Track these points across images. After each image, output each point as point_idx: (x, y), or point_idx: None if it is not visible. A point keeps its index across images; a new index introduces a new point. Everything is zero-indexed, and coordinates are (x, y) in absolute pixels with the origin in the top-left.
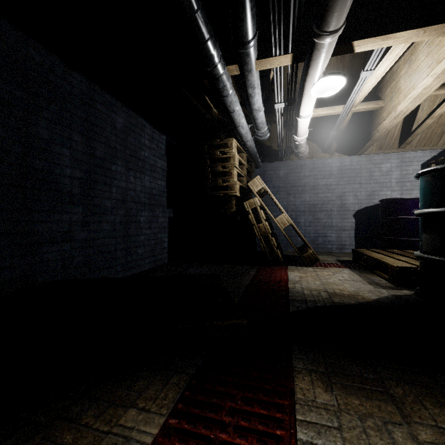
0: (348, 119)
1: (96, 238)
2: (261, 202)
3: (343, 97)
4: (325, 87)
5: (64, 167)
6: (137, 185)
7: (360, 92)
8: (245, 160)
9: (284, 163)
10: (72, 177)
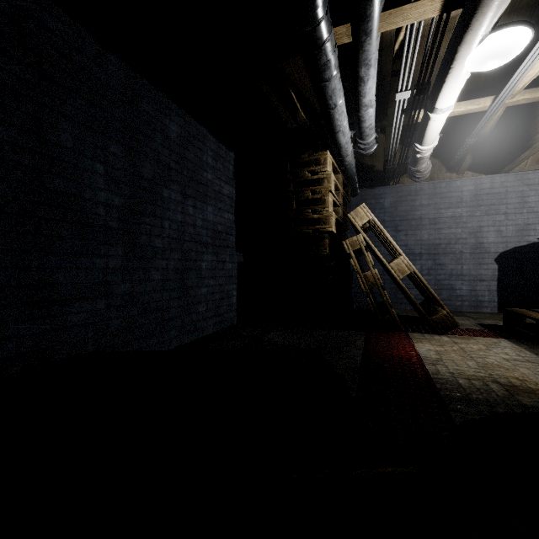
0: (497, 119)
1: (142, 291)
2: (368, 241)
3: (487, 88)
4: (494, 51)
5: (96, 191)
6: (197, 218)
7: (530, 69)
8: (340, 184)
9: (391, 189)
10: (108, 205)
